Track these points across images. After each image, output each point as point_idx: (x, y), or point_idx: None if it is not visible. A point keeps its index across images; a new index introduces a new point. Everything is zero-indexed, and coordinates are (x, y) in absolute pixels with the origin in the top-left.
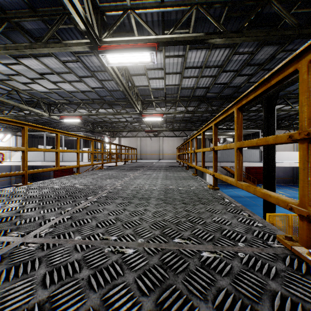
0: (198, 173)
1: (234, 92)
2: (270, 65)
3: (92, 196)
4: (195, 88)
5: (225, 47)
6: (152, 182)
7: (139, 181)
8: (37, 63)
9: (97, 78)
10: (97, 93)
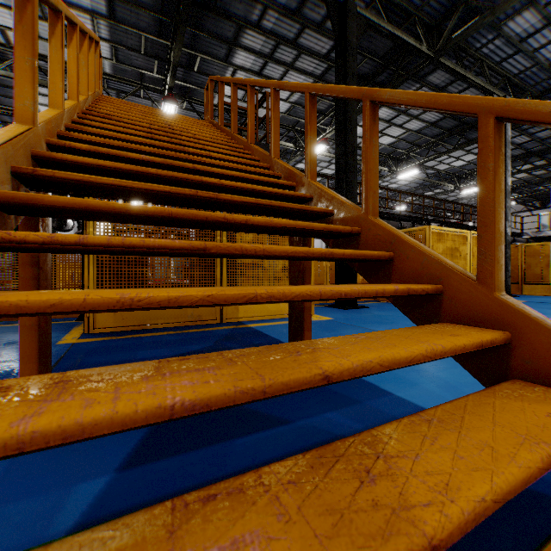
0: None
1: None
2: None
3: None
4: None
5: None
6: None
7: None
8: None
9: None
10: (415, 182)
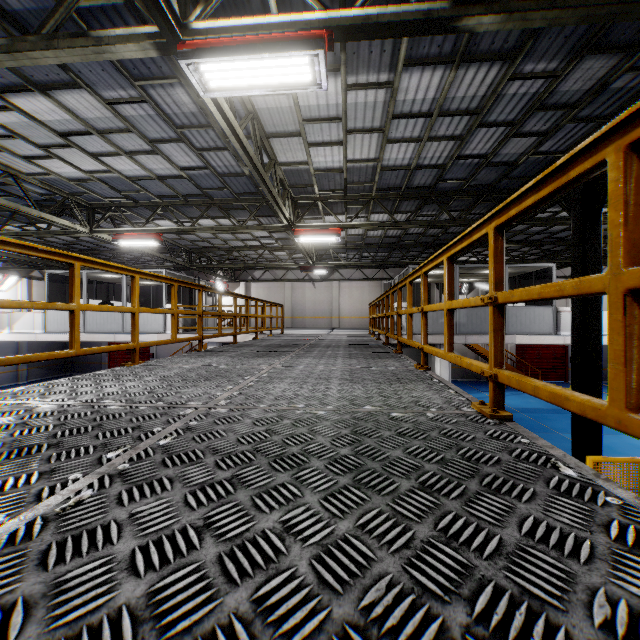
0: (416, 359)
1: (502, 176)
2: (592, 108)
3: (123, 446)
4: (414, 167)
5: (492, 59)
6: (316, 393)
7: (280, 387)
8: (51, 108)
9: (192, 144)
10: (194, 180)
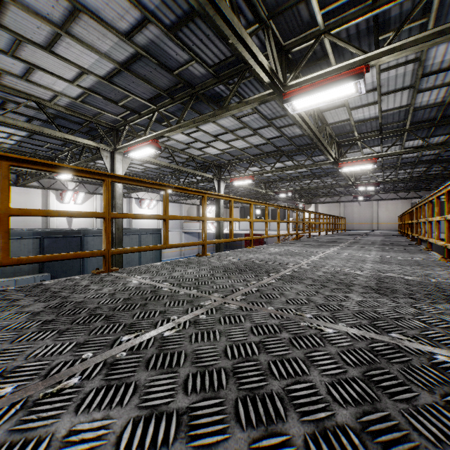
0: (435, 249)
1: None
2: None
3: (350, 240)
4: (419, 156)
5: (443, 135)
6: (375, 239)
7: (366, 239)
8: (279, 164)
9: None
10: (311, 171)
